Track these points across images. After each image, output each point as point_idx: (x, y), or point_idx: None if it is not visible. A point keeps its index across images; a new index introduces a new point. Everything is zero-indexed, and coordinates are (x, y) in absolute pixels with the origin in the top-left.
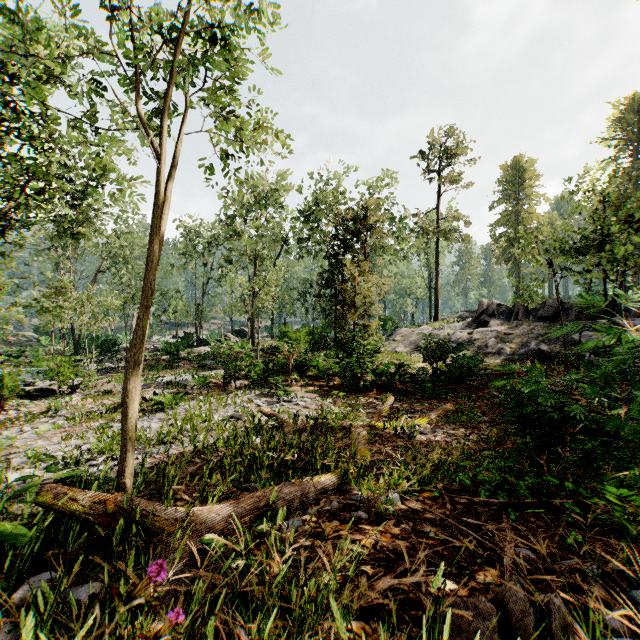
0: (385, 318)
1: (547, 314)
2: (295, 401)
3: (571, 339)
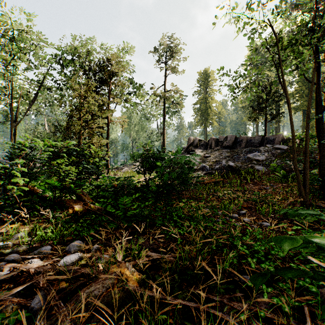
0: (134, 154)
1: (229, 144)
2: None
3: (247, 158)
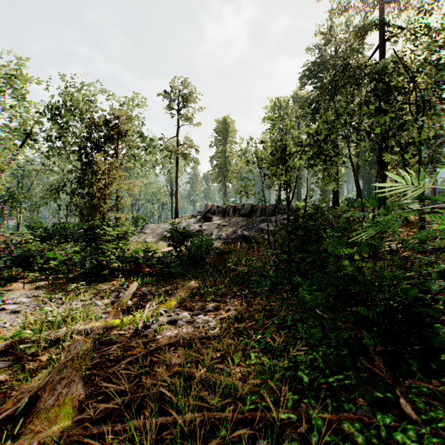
0: (137, 217)
1: (245, 212)
2: (4, 305)
3: (259, 227)
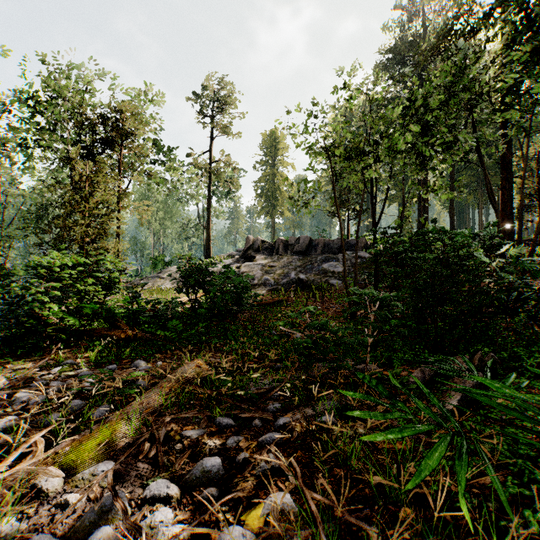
0: (157, 258)
1: (301, 249)
2: None
3: (322, 268)
